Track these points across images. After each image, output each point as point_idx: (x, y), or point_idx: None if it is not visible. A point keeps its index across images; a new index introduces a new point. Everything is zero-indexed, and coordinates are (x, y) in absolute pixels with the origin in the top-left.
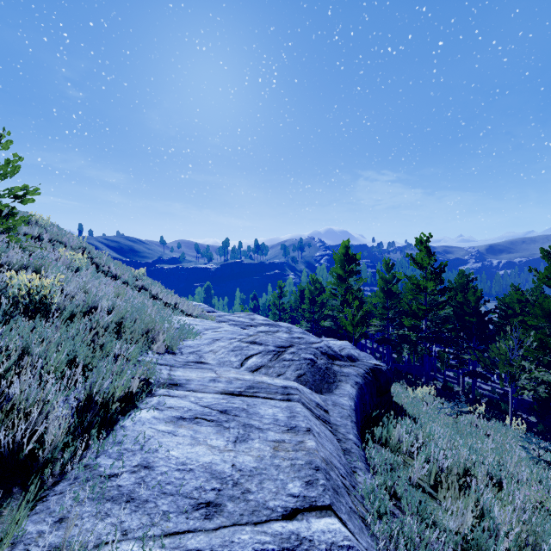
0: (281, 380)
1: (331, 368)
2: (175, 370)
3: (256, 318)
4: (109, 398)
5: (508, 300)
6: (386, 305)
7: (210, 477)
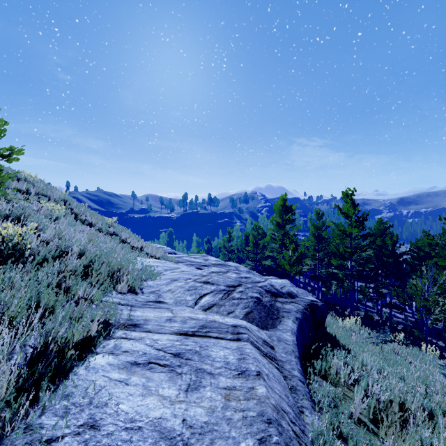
0: (231, 318)
1: (275, 305)
2: (135, 310)
3: (209, 259)
4: (65, 344)
5: (420, 244)
6: (316, 247)
7: (159, 437)
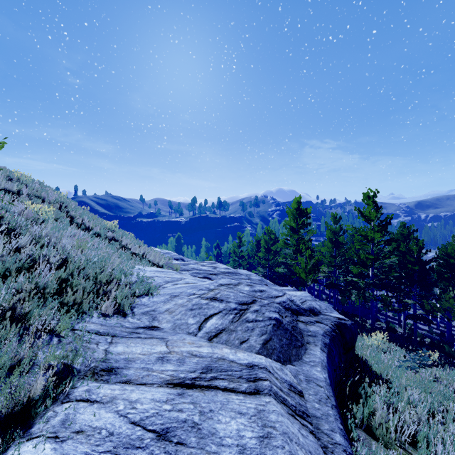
0: (246, 353)
1: (297, 327)
2: (116, 343)
3: (218, 266)
4: None
5: (450, 250)
6: (333, 253)
7: None
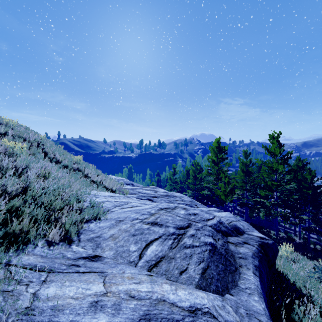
0: (186, 289)
1: (228, 249)
2: (50, 282)
3: (158, 190)
4: None
5: None
6: (244, 180)
7: None
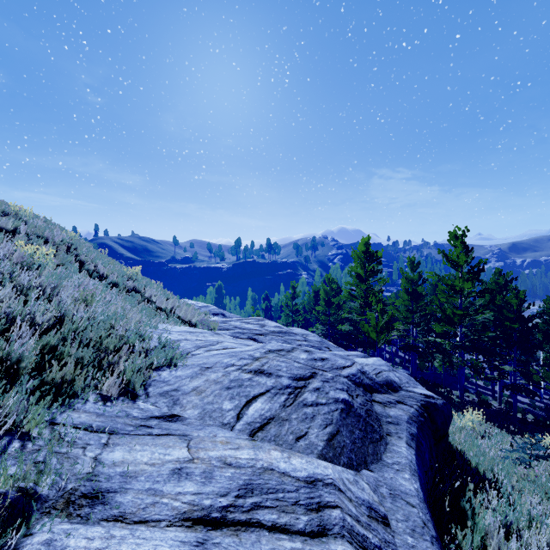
0: (304, 457)
1: (372, 411)
2: (113, 445)
3: (266, 324)
4: None
5: None
6: (410, 307)
7: None
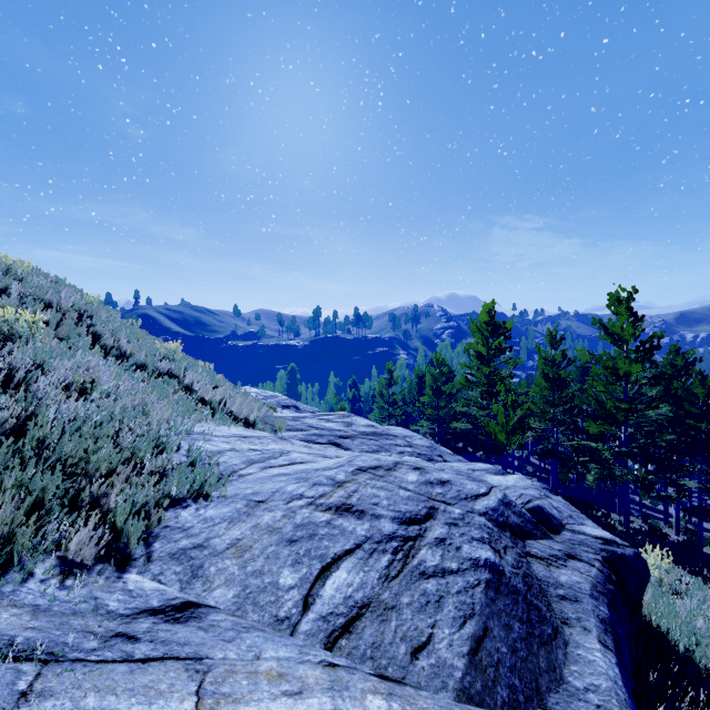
0: None
1: (532, 575)
2: (40, 697)
3: (354, 422)
4: None
5: None
6: (550, 398)
7: None
